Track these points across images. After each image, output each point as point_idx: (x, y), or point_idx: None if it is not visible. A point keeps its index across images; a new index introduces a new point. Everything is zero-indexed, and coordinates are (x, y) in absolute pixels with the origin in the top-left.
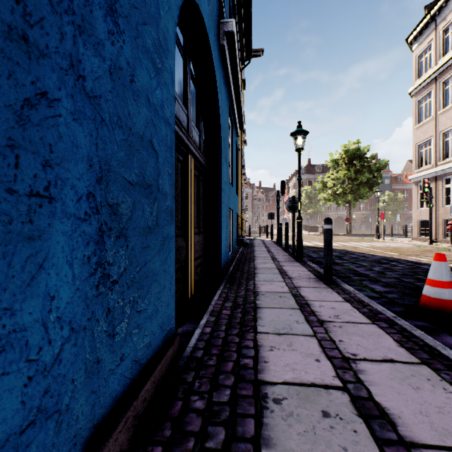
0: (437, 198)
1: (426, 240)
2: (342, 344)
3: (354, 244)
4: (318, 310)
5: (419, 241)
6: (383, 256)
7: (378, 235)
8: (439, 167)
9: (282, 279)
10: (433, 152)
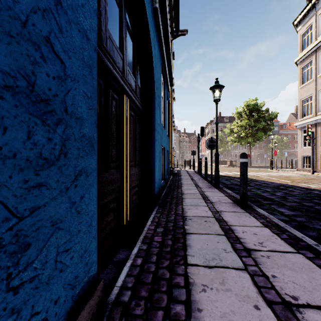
0: (317, 139)
1: (308, 171)
2: (277, 281)
3: (255, 173)
4: (242, 236)
5: (303, 172)
6: (279, 183)
7: (272, 167)
8: (318, 116)
9: (205, 203)
10: (314, 105)
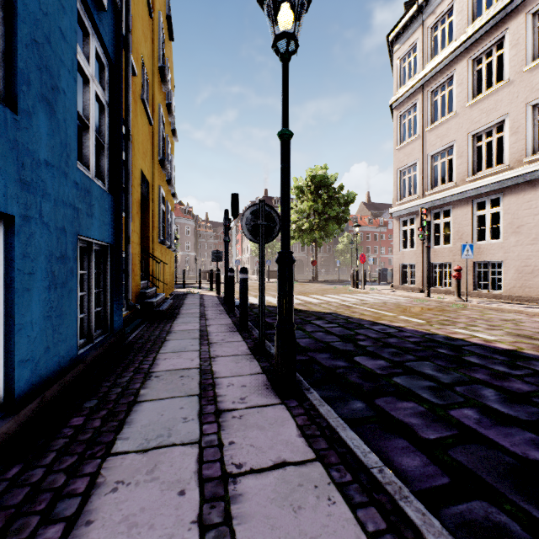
0: None
1: (411, 289)
2: None
3: (336, 298)
4: None
5: (406, 291)
6: (413, 329)
7: (356, 283)
8: (428, 197)
9: None
10: (420, 179)
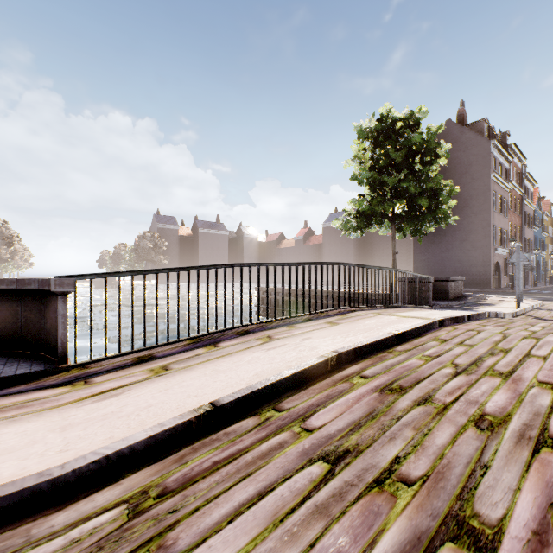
0: None
1: None
2: None
3: None
4: None
5: None
6: None
7: None
8: None
9: None
10: None
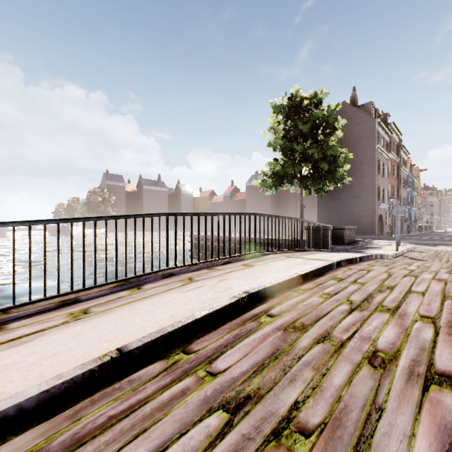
0: None
1: None
2: None
3: None
4: None
5: None
6: None
7: None
8: None
9: None
10: None
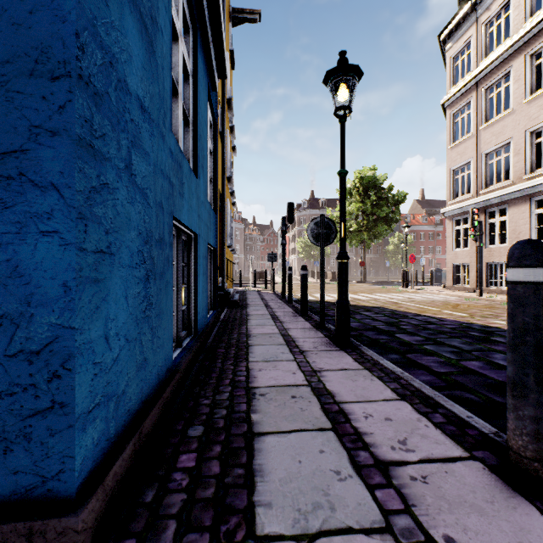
0: None
1: (464, 289)
2: None
3: (384, 296)
4: None
5: (458, 291)
6: (453, 319)
7: (406, 283)
8: (483, 196)
9: (366, 490)
10: (474, 178)
